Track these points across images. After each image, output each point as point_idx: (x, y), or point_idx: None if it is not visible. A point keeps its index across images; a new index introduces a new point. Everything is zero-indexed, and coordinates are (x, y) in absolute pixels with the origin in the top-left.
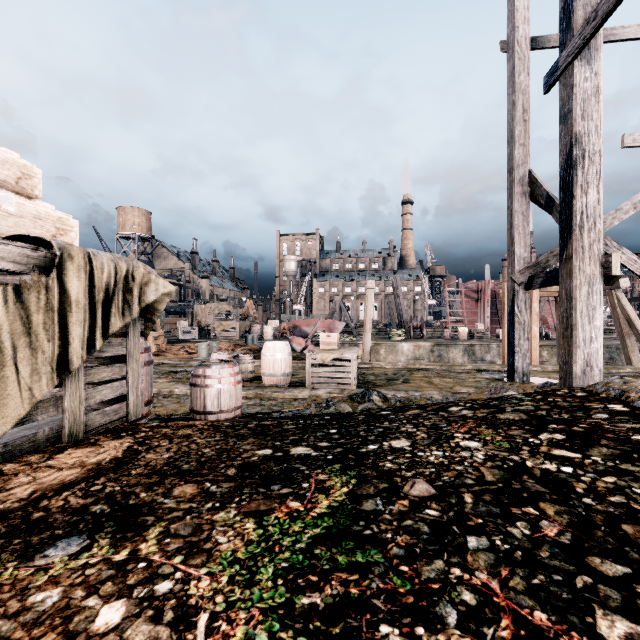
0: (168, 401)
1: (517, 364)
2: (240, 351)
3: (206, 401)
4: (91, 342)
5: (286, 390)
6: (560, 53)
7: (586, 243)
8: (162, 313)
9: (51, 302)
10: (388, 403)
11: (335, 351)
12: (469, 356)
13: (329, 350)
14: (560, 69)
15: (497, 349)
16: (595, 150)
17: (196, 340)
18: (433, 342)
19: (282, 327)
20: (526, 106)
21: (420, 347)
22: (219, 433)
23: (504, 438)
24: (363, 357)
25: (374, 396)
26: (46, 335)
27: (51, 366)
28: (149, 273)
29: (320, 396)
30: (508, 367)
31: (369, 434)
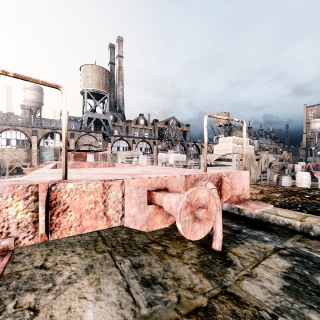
0: None
1: None
2: None
3: (281, 183)
4: (263, 169)
5: None
6: None
7: None
8: None
9: (260, 163)
10: None
11: None
12: None
13: None
14: None
15: None
16: None
17: None
18: None
19: (307, 165)
20: None
21: None
22: None
23: None
24: None
25: None
26: (259, 168)
27: (260, 172)
28: (270, 156)
29: None
30: None
31: None
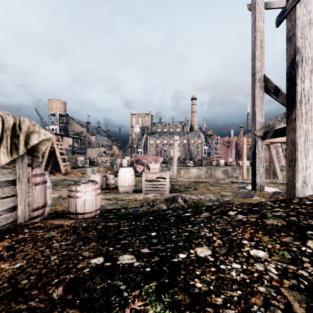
0: (64, 202)
1: (257, 180)
2: (109, 172)
3: (77, 206)
4: None
5: (131, 195)
6: (287, 2)
7: (303, 111)
8: (69, 153)
9: None
10: (187, 203)
11: (158, 173)
12: (225, 174)
13: (154, 172)
14: (287, 10)
15: (239, 171)
16: (309, 57)
17: (87, 166)
18: (207, 167)
19: (132, 160)
20: (262, 39)
21: (201, 170)
22: (74, 235)
23: (282, 246)
24: (172, 175)
25: (179, 199)
26: None
27: None
28: (34, 125)
29: (149, 198)
30: (252, 182)
31: (179, 239)
